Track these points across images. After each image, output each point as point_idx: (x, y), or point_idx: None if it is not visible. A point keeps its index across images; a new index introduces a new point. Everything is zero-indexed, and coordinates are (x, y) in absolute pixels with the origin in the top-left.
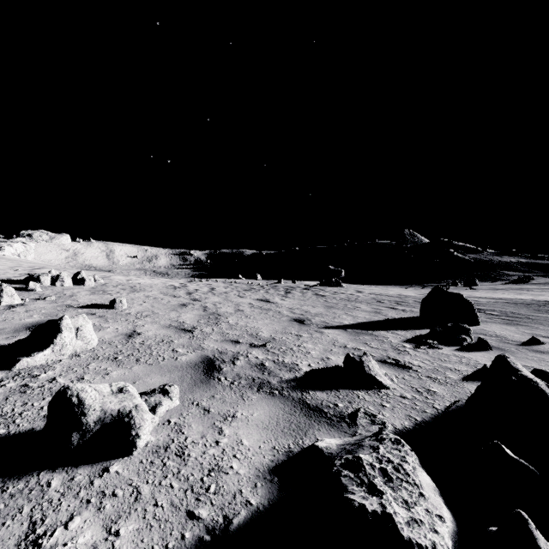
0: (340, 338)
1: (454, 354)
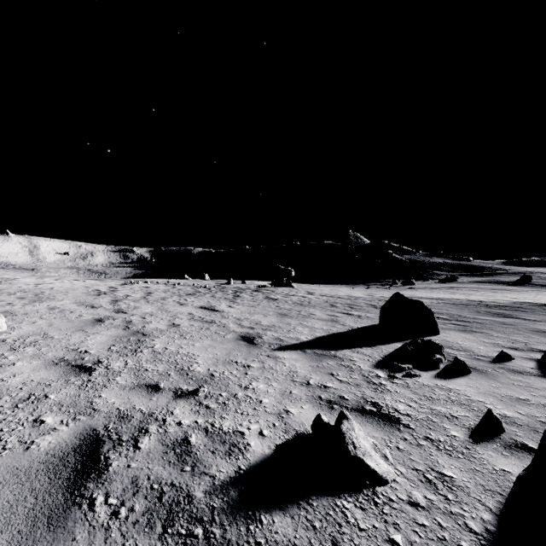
0: (299, 367)
1: (437, 385)
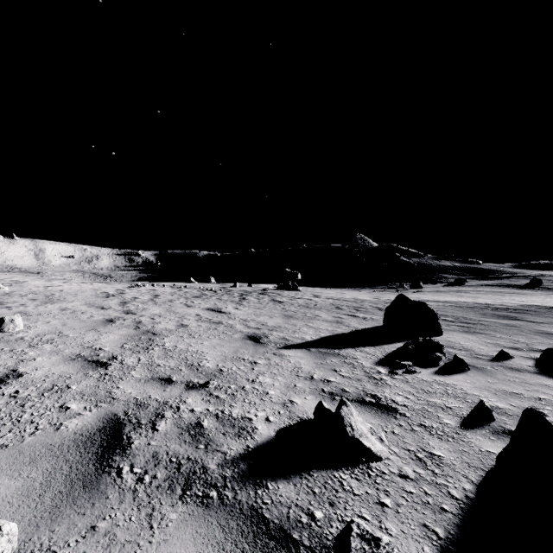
0: (303, 363)
1: (435, 381)
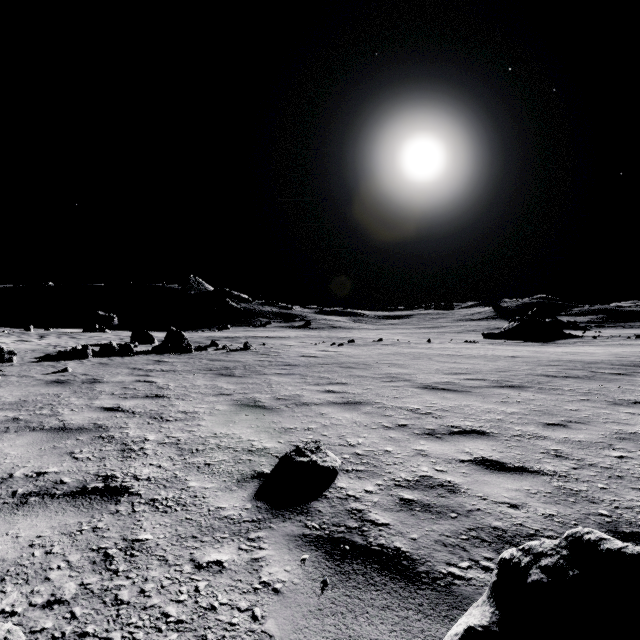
0: None
1: None
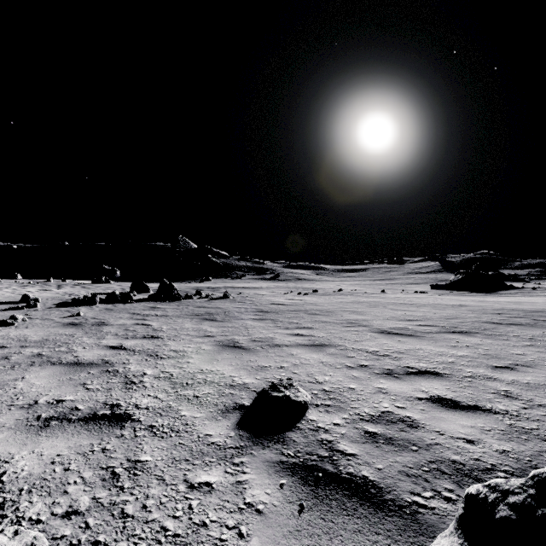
0: None
1: None
